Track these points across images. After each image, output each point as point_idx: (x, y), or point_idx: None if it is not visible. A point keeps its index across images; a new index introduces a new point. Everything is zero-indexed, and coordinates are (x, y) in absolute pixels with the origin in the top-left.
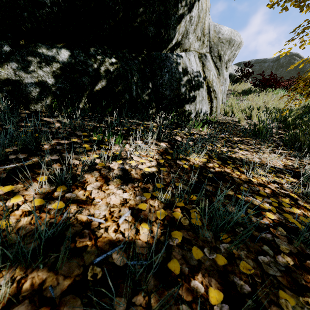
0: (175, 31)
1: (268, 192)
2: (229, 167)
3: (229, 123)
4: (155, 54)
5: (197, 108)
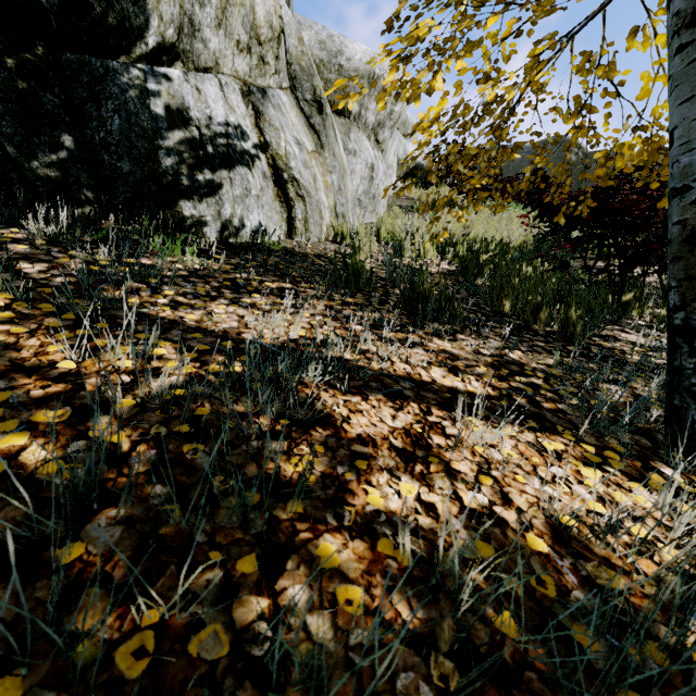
0: (146, 11)
1: (37, 394)
2: (60, 336)
3: (320, 257)
4: (74, 58)
5: (226, 215)
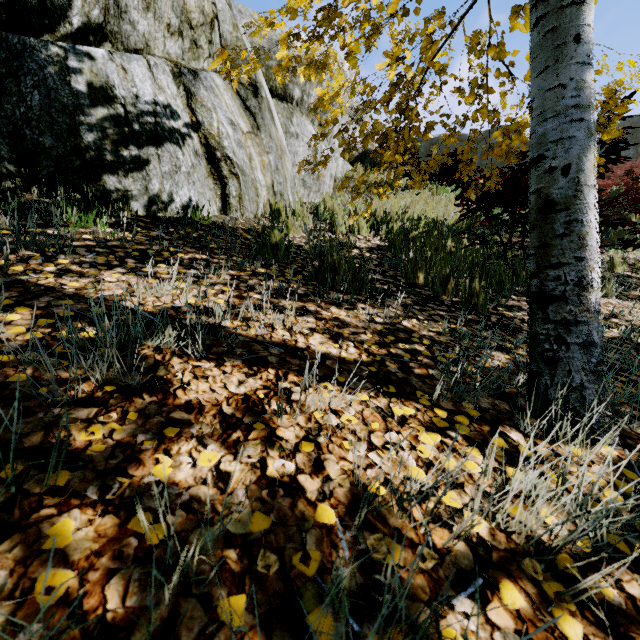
0: None
1: None
2: None
3: (250, 231)
4: None
5: (154, 190)
